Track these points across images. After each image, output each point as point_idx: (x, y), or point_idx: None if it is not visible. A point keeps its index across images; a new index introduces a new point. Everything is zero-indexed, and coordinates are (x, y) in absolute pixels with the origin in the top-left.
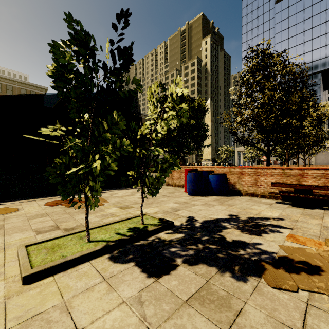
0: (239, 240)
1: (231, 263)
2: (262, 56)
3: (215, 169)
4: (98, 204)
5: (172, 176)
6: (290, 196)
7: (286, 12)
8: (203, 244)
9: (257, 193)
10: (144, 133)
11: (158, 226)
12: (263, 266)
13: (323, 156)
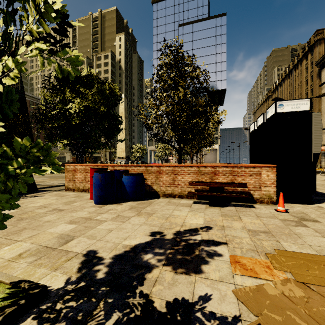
0: (177, 298)
1: None
2: (176, 54)
3: (130, 168)
4: None
5: (74, 177)
6: (208, 195)
7: (186, 37)
8: None
9: (175, 193)
10: None
11: None
12: None
13: (209, 156)
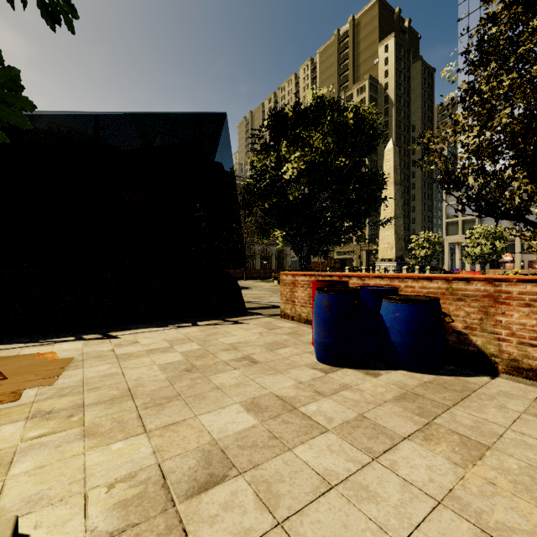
0: None
1: None
2: None
3: (401, 282)
4: (5, 394)
5: (293, 296)
6: None
7: None
8: None
9: None
10: None
11: None
12: None
13: None
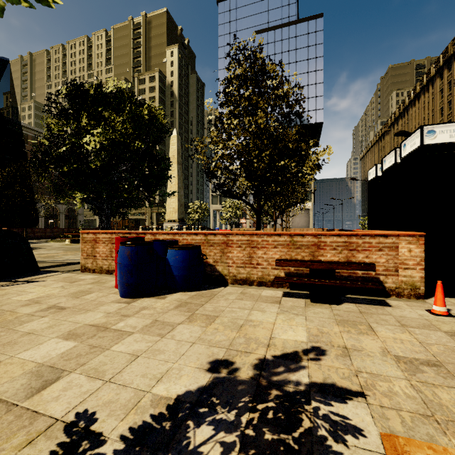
0: None
1: None
2: (252, 62)
3: (180, 236)
4: None
5: (94, 251)
6: (308, 283)
7: (266, 49)
8: None
9: (253, 278)
10: None
11: None
12: None
13: (298, 218)
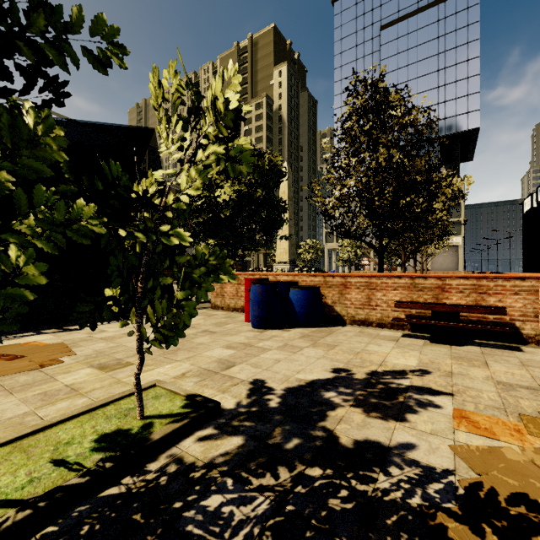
0: (368, 439)
1: (369, 535)
2: (373, 91)
3: (299, 278)
4: (47, 361)
5: (222, 291)
6: (428, 324)
7: (395, 45)
8: (291, 466)
9: (371, 319)
10: (148, 195)
11: (179, 423)
12: (447, 532)
13: (441, 258)
